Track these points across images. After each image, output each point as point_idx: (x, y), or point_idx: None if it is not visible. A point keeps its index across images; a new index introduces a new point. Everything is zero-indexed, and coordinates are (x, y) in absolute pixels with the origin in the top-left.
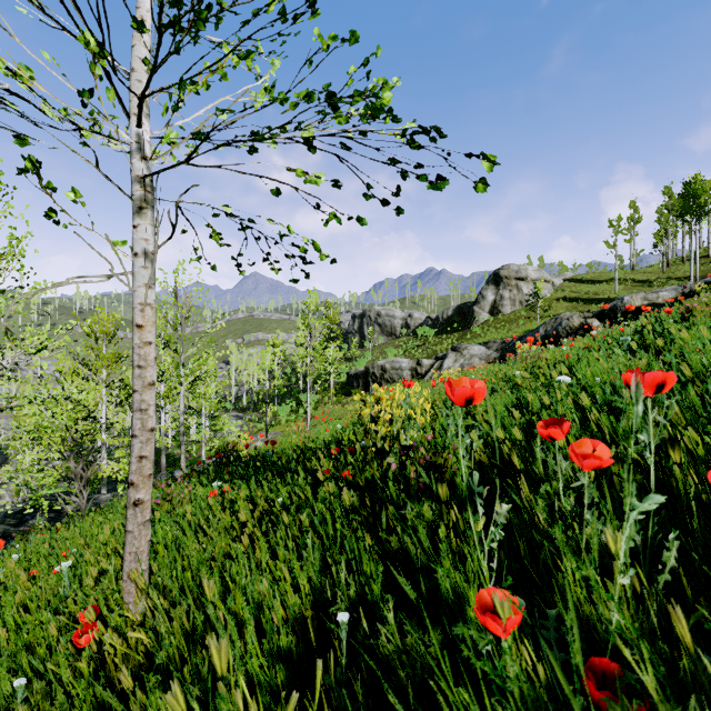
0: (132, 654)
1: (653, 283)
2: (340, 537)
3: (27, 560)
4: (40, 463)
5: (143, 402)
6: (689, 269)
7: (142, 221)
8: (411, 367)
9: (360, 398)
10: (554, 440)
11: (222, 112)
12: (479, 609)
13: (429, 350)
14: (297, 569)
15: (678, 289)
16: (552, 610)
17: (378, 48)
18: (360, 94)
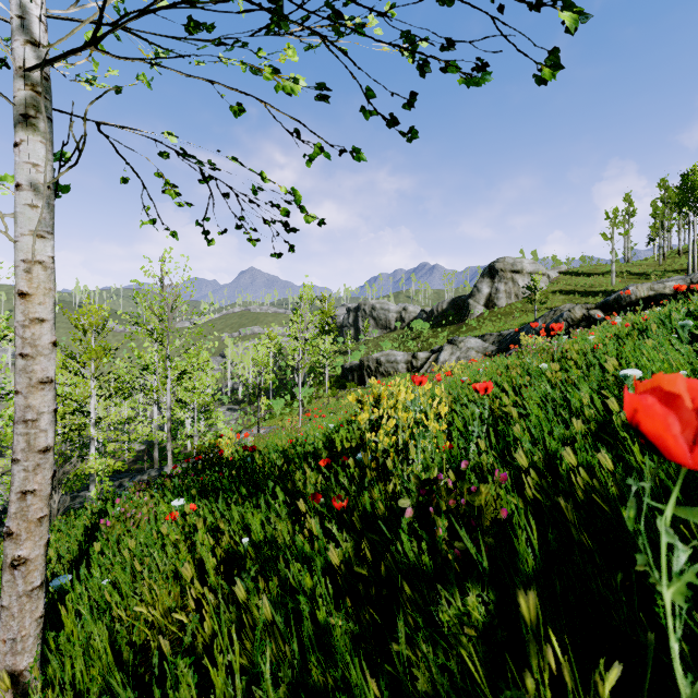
0: None
1: (650, 276)
2: (324, 633)
3: None
4: None
5: (29, 409)
6: (686, 262)
7: (28, 136)
8: (406, 360)
9: (356, 398)
10: None
11: None
12: None
13: (424, 343)
14: None
15: (686, 279)
16: None
17: None
18: None
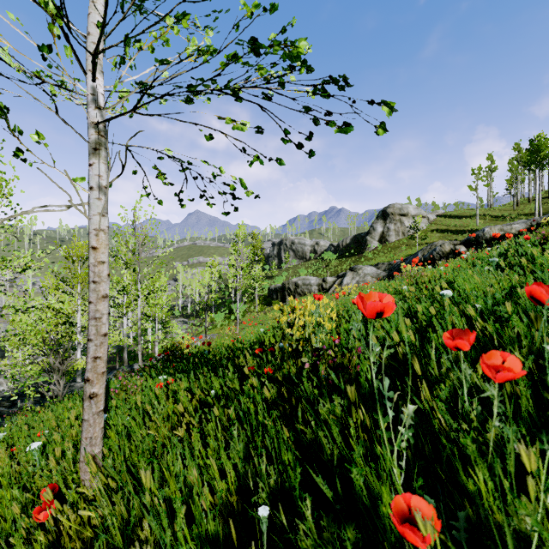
0: (82, 530)
1: (506, 218)
2: (262, 426)
3: (11, 438)
4: (31, 358)
5: (98, 312)
6: (534, 207)
7: (97, 160)
8: (318, 283)
9: (279, 308)
10: (461, 349)
11: (161, 63)
12: (397, 517)
13: (332, 270)
14: (224, 458)
15: (527, 222)
16: (462, 511)
17: (293, 18)
18: (279, 44)
